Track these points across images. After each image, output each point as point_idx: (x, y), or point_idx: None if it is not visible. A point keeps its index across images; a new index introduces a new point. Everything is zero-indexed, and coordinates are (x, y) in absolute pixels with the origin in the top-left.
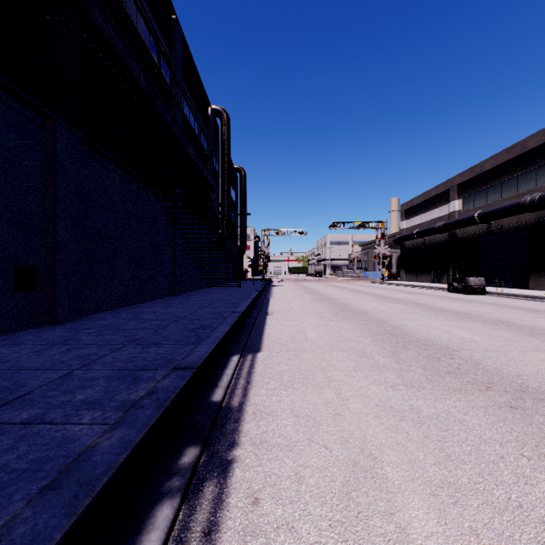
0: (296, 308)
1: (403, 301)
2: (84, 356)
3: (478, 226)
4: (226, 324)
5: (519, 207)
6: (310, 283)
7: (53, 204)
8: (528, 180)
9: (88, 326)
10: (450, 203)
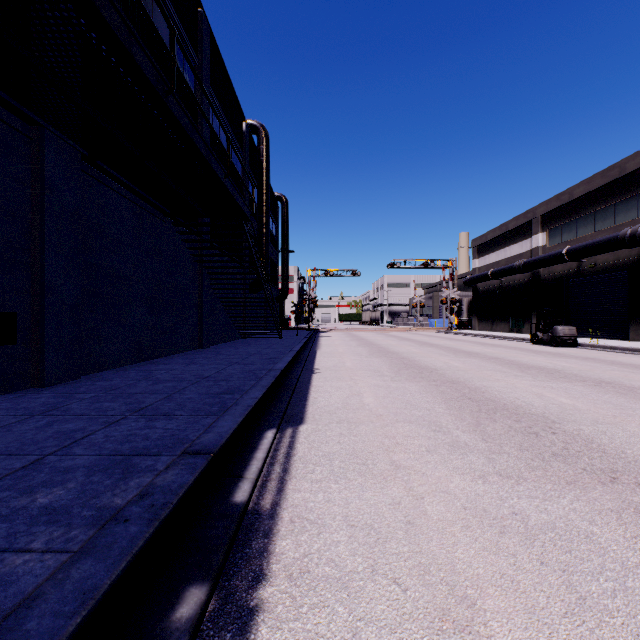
0: (349, 364)
1: (478, 356)
2: (67, 433)
3: (566, 265)
4: (260, 386)
5: (617, 241)
6: (364, 332)
7: (40, 234)
8: (628, 209)
9: (85, 389)
10: (533, 238)
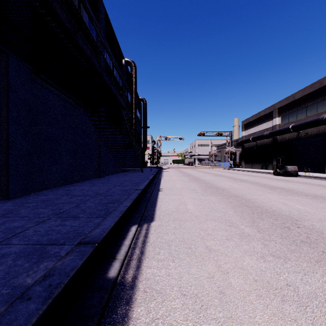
0: (178, 186)
1: (247, 181)
2: (12, 229)
3: (291, 134)
4: (129, 199)
5: (319, 121)
6: (186, 169)
7: (6, 114)
8: (324, 105)
9: (31, 201)
10: (273, 120)
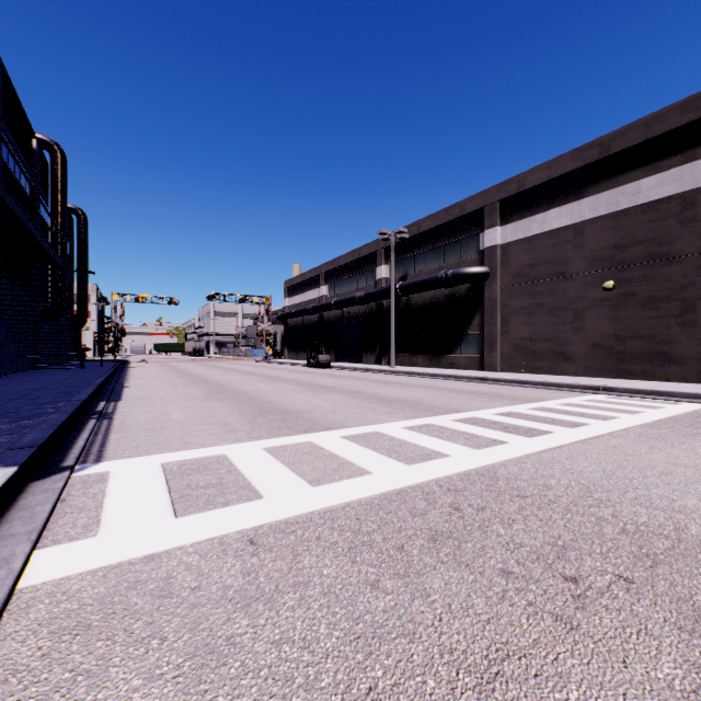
0: (155, 383)
1: (258, 375)
2: None
3: (337, 311)
4: (89, 389)
5: (355, 300)
6: (182, 363)
7: None
8: (363, 280)
9: None
10: (320, 288)
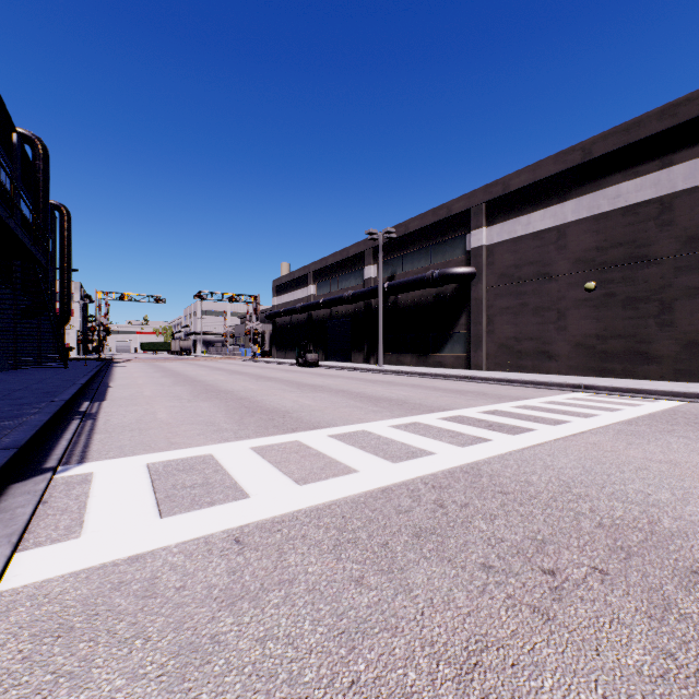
0: (141, 382)
1: (246, 374)
2: None
3: (325, 310)
4: (72, 389)
5: (343, 299)
6: (169, 362)
7: None
8: (351, 279)
9: None
10: (309, 287)
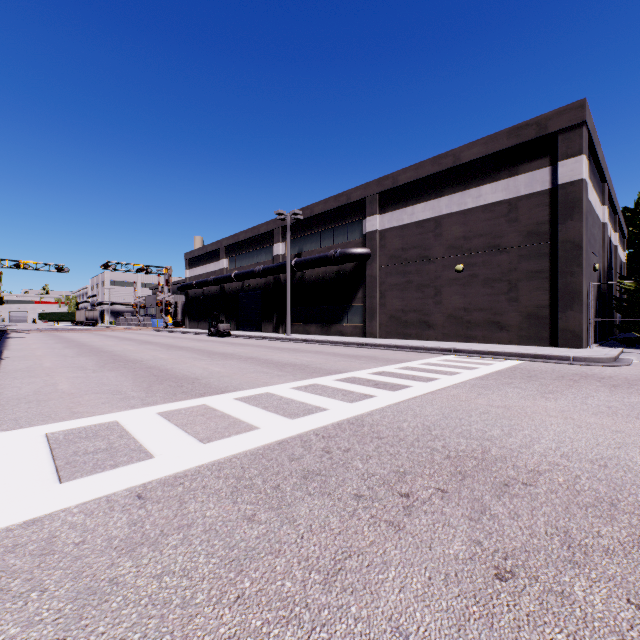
0: (40, 354)
1: (157, 344)
2: None
3: (237, 283)
4: None
5: (254, 273)
6: (73, 333)
7: None
8: (262, 255)
9: None
10: (221, 261)
